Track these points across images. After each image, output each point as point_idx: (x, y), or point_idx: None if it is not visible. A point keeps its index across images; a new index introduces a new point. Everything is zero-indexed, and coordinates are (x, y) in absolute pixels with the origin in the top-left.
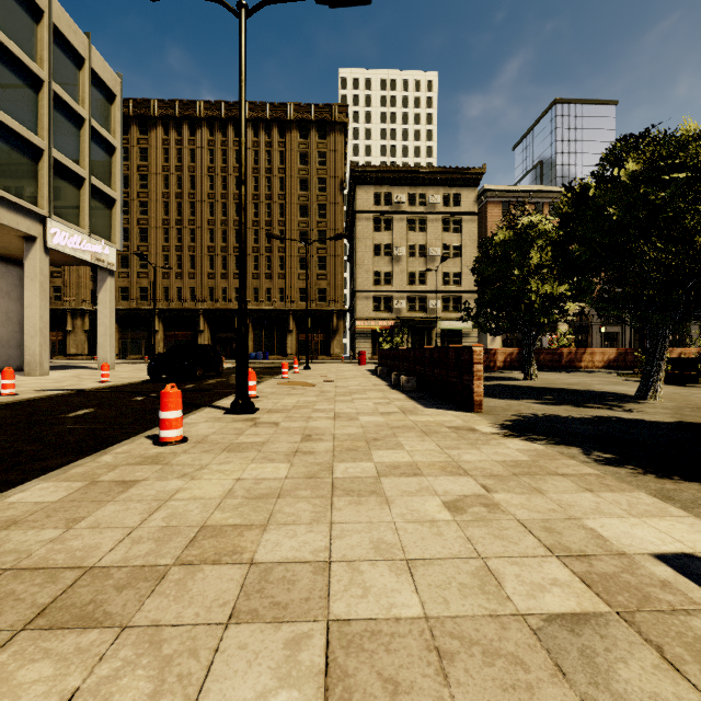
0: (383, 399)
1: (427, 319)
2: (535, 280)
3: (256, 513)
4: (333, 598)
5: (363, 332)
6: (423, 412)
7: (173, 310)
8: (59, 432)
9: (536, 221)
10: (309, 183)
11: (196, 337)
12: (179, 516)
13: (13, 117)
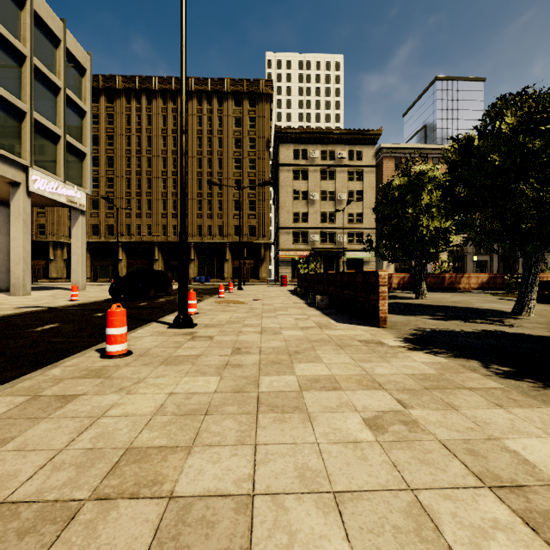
0: (302, 315)
1: (336, 250)
2: (425, 217)
3: (183, 432)
4: (255, 549)
5: (284, 260)
6: (336, 327)
7: (134, 243)
8: (23, 345)
9: (426, 169)
10: (242, 142)
11: (152, 264)
12: (107, 436)
13: (1, 85)
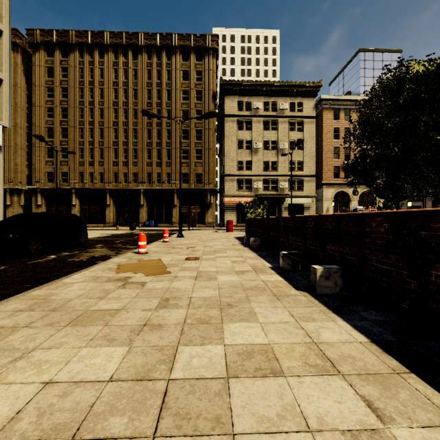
0: (324, 372)
1: (278, 196)
2: None
3: None
4: None
5: (229, 206)
6: None
7: (87, 189)
8: None
9: None
10: (189, 94)
11: (104, 210)
12: None
13: None
